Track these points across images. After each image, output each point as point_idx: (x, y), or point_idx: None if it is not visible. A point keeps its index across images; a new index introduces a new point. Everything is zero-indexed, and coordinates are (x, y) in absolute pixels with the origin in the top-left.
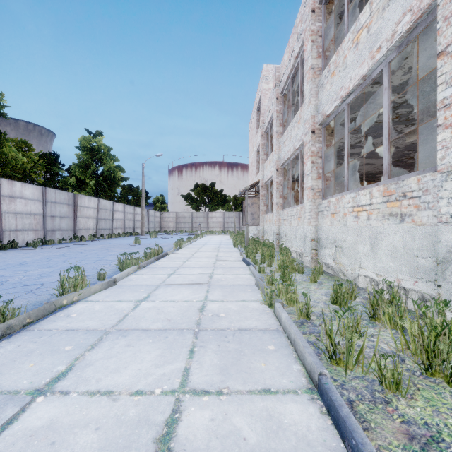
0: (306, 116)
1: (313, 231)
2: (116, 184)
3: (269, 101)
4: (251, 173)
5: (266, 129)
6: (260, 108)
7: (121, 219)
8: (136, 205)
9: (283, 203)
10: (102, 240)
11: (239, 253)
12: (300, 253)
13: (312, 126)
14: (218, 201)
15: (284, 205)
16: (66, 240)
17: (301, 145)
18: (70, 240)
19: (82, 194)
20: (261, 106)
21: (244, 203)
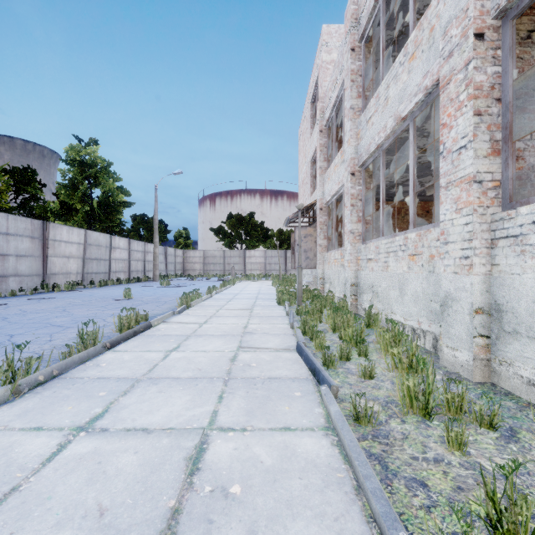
0: (453, 9)
1: (479, 288)
2: (116, 211)
3: (334, 71)
4: (303, 194)
5: (328, 120)
6: (316, 96)
7: (123, 260)
8: (152, 242)
9: (364, 230)
10: (88, 289)
11: (287, 322)
12: (417, 329)
13: (477, 21)
14: (258, 236)
15: (366, 235)
16: (26, 291)
17: (416, 106)
18: (31, 291)
19: (70, 225)
20: (319, 89)
21: (292, 235)
